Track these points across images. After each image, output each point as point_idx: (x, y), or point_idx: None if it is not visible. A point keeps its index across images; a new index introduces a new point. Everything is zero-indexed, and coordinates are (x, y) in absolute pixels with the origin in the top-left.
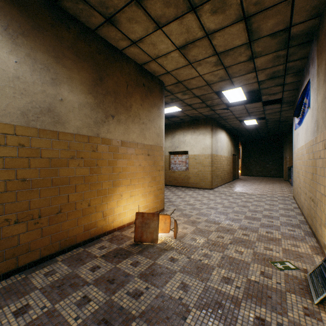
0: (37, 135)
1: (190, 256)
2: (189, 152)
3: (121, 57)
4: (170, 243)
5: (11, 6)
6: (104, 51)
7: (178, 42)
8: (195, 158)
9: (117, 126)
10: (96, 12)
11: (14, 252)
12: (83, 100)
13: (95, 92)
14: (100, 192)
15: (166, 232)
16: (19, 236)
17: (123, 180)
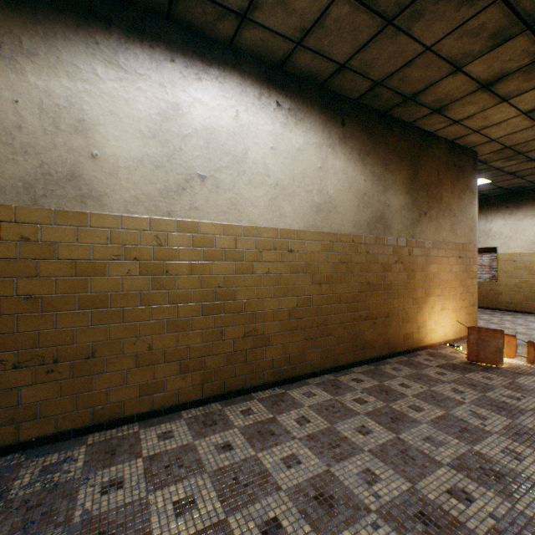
0: (375, 243)
1: None
2: (498, 249)
3: (432, 140)
4: (522, 369)
5: (362, 133)
6: (417, 141)
7: (527, 107)
8: (512, 259)
9: (429, 224)
10: (424, 109)
11: (363, 345)
12: (402, 202)
13: (410, 190)
14: (414, 300)
15: (509, 357)
16: (365, 332)
17: (433, 288)
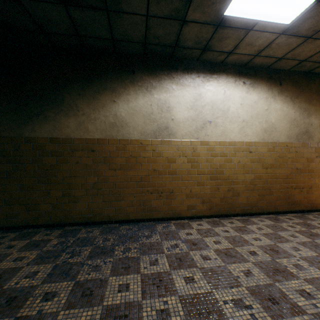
0: (301, 146)
1: None
2: None
3: None
4: None
5: (292, 87)
6: None
7: None
8: None
9: None
10: None
11: (293, 202)
12: None
13: None
14: None
15: None
16: (294, 195)
17: None
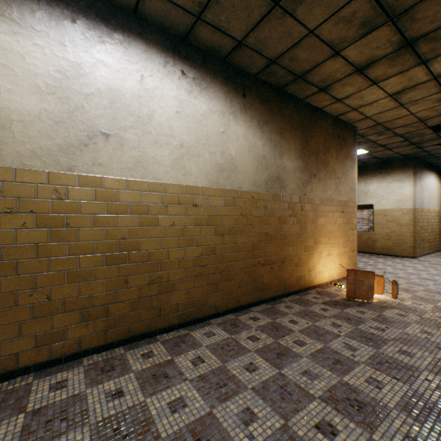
0: (272, 199)
1: (420, 316)
2: (374, 206)
3: (320, 114)
4: (388, 303)
5: (261, 105)
6: (308, 115)
7: (392, 90)
8: (384, 214)
9: (318, 184)
10: (312, 87)
11: (262, 287)
12: (295, 165)
13: (303, 156)
14: (305, 248)
15: (378, 293)
16: (264, 275)
17: (321, 237)
